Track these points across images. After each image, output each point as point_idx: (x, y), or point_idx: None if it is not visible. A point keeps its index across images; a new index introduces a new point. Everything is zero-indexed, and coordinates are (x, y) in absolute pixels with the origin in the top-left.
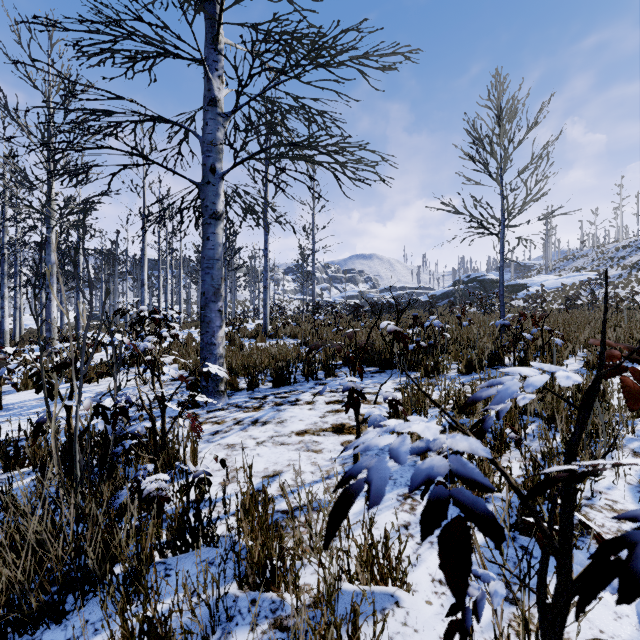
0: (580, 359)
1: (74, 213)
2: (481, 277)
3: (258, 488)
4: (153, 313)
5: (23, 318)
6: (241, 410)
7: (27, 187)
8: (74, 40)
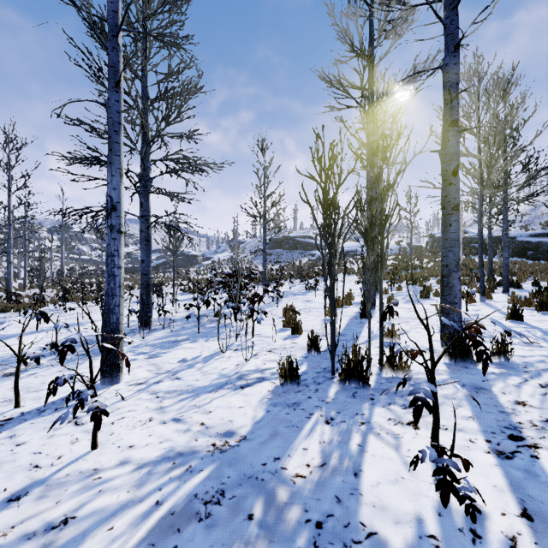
0: None
1: None
2: (188, 253)
3: None
4: None
5: None
6: None
7: None
8: None
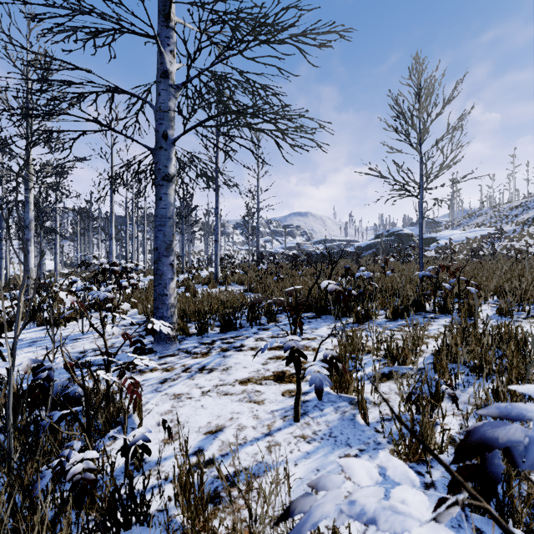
0: (492, 306)
1: (49, 176)
2: (398, 232)
3: (200, 447)
4: (113, 265)
5: (11, 266)
6: (190, 356)
7: (8, 153)
8: (33, 13)
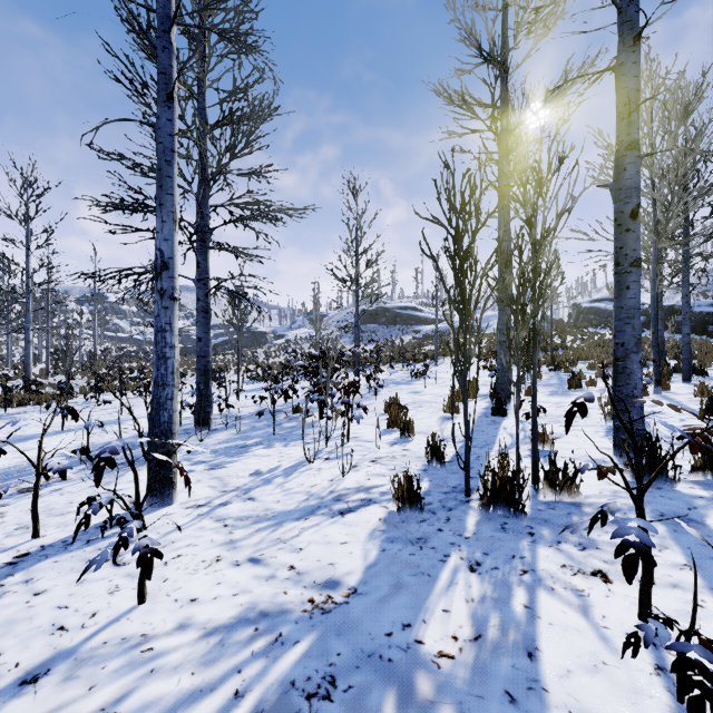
0: None
1: None
2: (255, 329)
3: None
4: None
5: None
6: None
7: None
8: None
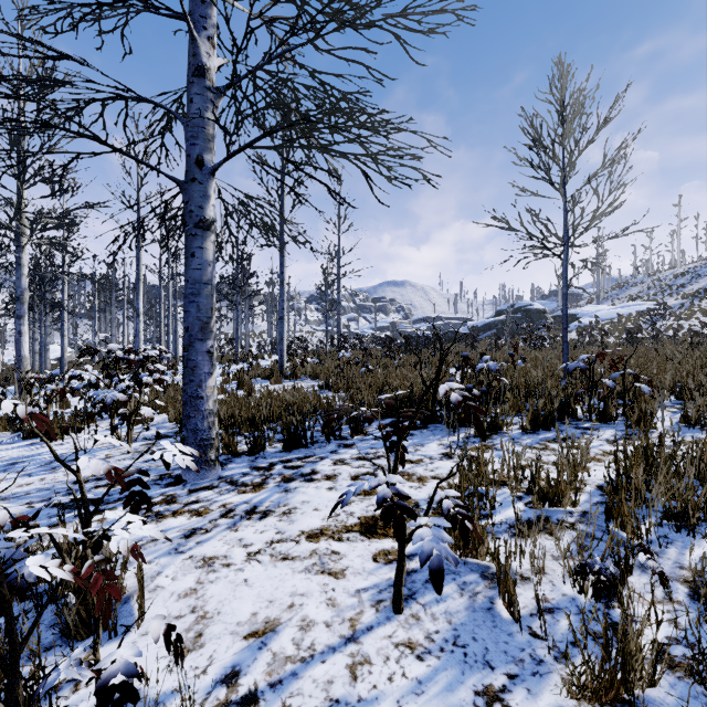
0: (670, 410)
1: (49, 229)
2: (527, 307)
3: (234, 666)
4: (128, 353)
5: (7, 352)
6: (235, 489)
7: None
8: None
